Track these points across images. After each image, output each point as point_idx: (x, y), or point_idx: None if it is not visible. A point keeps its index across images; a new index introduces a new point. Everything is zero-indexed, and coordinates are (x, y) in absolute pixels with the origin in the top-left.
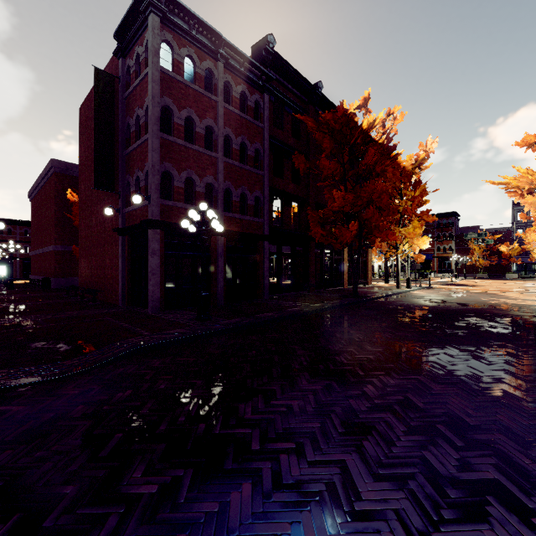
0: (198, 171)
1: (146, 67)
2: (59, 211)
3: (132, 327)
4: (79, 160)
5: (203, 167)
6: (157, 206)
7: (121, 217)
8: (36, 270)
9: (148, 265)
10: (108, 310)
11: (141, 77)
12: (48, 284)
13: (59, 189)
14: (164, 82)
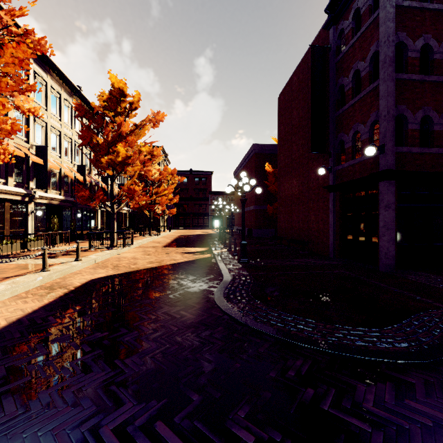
0: (435, 106)
1: (370, 14)
2: (257, 181)
3: (397, 289)
4: (278, 137)
5: (442, 100)
6: (392, 155)
7: (332, 175)
8: (239, 223)
9: (379, 220)
10: (328, 261)
11: (363, 28)
12: (251, 233)
13: (257, 165)
14: (397, 17)
